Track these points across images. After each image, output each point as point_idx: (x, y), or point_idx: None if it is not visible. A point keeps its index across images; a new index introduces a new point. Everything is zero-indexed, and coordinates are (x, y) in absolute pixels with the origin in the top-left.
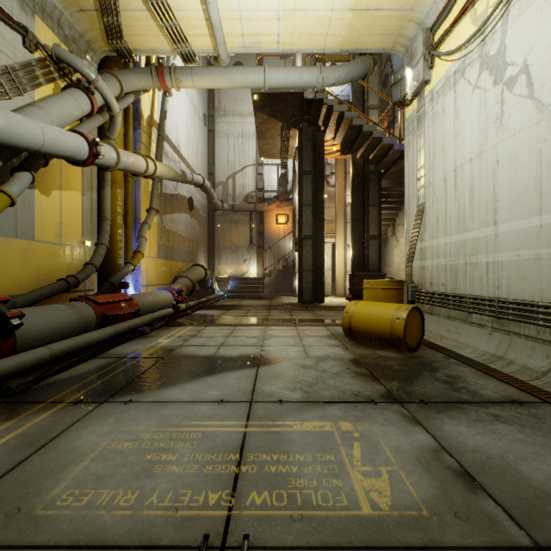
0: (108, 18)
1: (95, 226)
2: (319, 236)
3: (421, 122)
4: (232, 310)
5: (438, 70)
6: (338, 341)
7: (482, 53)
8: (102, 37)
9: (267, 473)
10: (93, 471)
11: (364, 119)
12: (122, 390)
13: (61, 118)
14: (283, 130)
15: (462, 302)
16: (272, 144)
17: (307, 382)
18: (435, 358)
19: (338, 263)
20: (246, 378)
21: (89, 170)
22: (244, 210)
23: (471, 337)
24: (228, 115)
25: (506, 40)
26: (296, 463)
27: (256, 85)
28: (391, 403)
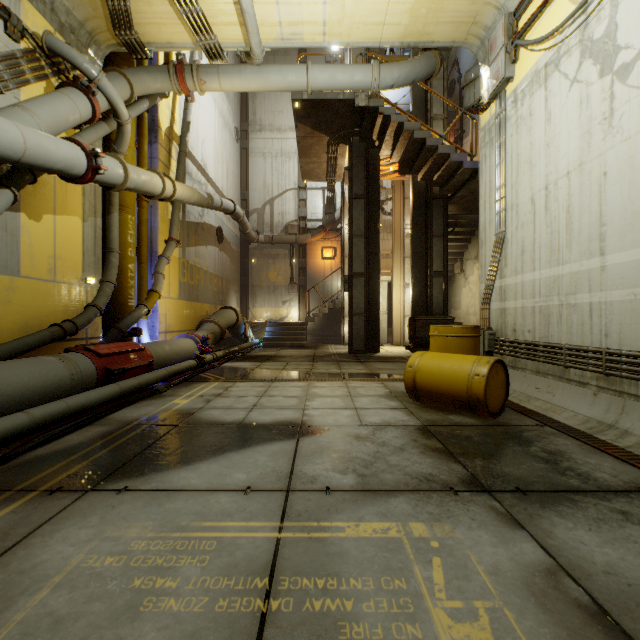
0: (114, 1)
1: (100, 260)
2: (373, 273)
3: (501, 130)
4: (268, 362)
5: (524, 63)
6: (399, 402)
7: (584, 37)
8: (107, 27)
9: (308, 614)
10: (52, 608)
11: (428, 131)
12: (117, 472)
13: (52, 122)
14: (330, 146)
15: (556, 354)
16: (317, 163)
17: (363, 461)
18: (525, 426)
19: (395, 306)
20: (282, 454)
21: (92, 191)
22: (283, 242)
23: (568, 399)
24: (265, 130)
25: (618, 16)
26: (351, 595)
27: (297, 87)
28: (477, 492)
